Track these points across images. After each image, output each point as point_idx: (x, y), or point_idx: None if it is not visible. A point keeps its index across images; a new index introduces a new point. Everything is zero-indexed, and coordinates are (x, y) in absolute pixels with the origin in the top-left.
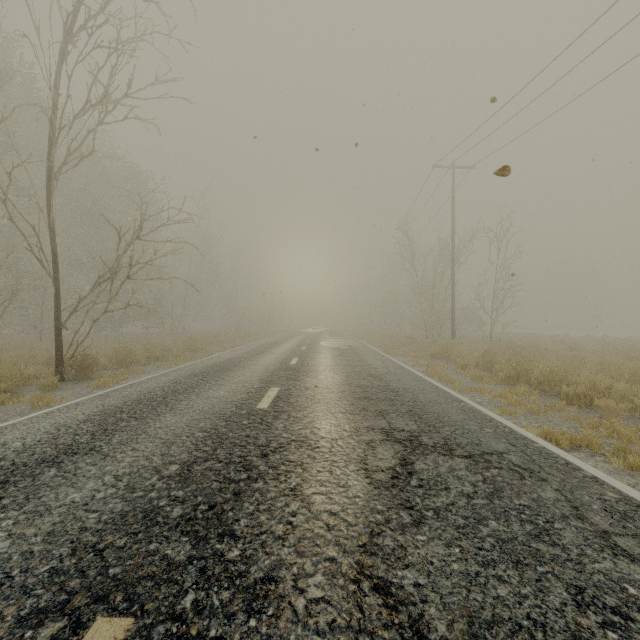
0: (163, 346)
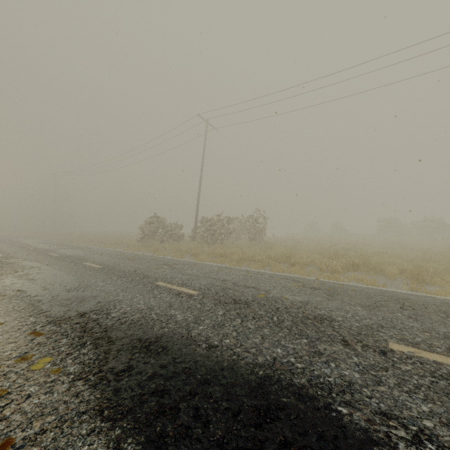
0: None
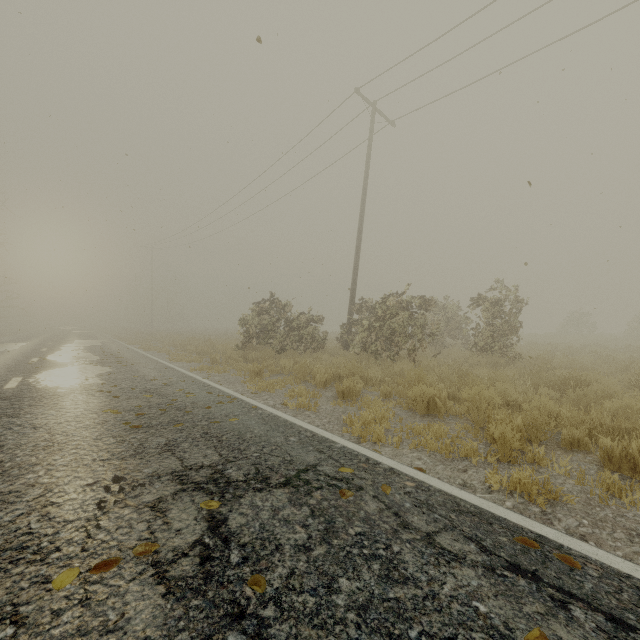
0: None
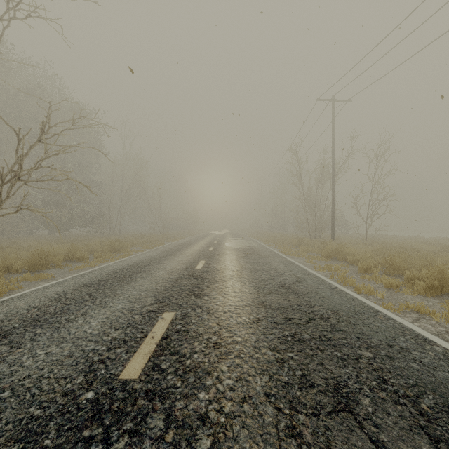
0: (92, 247)
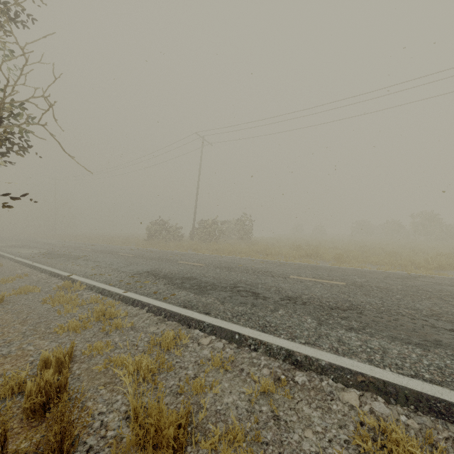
0: None
